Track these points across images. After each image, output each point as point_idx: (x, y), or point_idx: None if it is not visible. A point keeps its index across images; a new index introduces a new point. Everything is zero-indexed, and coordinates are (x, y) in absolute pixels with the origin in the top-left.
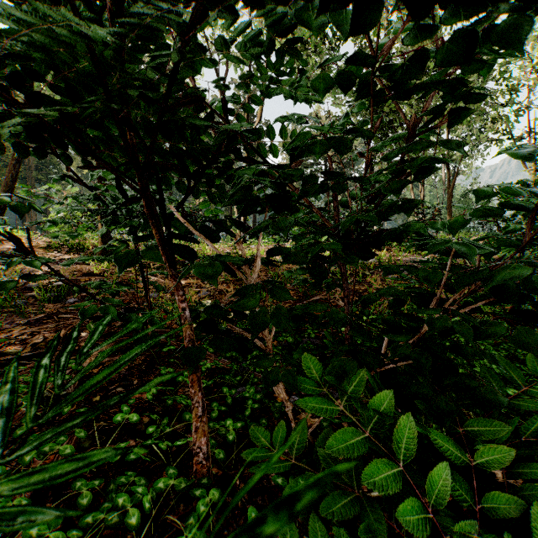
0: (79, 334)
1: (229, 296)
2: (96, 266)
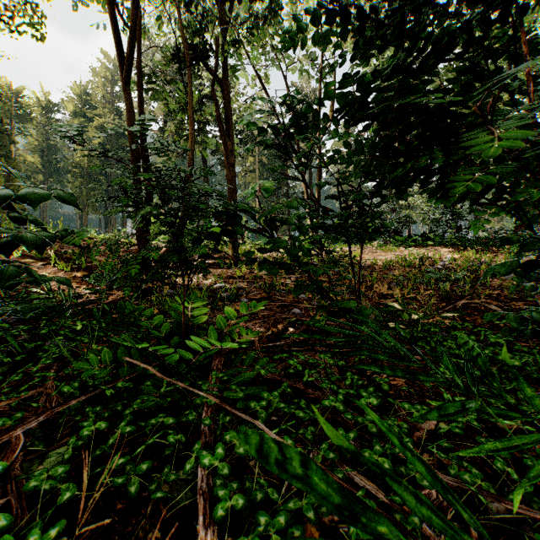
0: (287, 329)
1: (375, 298)
2: (234, 269)
